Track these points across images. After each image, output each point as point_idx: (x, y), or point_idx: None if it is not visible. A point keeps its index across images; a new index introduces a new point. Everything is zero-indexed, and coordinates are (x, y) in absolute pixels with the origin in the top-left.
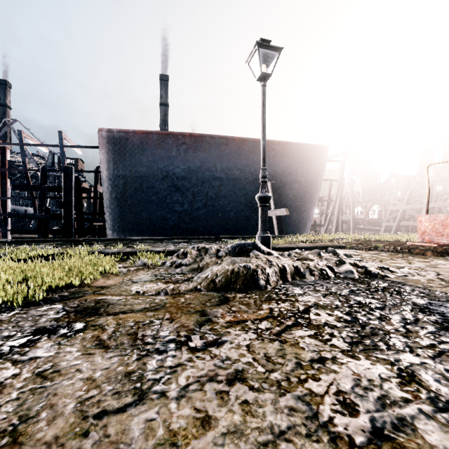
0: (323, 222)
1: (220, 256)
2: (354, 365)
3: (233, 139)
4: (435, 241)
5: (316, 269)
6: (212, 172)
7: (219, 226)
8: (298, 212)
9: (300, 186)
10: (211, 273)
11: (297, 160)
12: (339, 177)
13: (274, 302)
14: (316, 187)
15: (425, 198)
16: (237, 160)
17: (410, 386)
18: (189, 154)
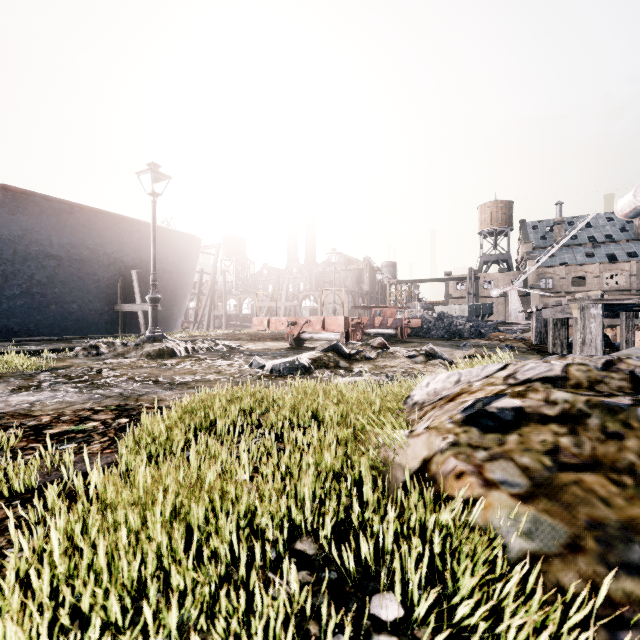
0: (193, 318)
1: (139, 344)
2: (223, 361)
3: (81, 209)
4: (259, 329)
5: (204, 348)
6: (45, 247)
7: (50, 324)
8: (168, 306)
9: (171, 277)
10: (145, 352)
11: (167, 247)
12: (212, 270)
13: (190, 358)
14: (188, 280)
15: (283, 298)
16: (87, 236)
17: (235, 361)
18: (0, 215)
